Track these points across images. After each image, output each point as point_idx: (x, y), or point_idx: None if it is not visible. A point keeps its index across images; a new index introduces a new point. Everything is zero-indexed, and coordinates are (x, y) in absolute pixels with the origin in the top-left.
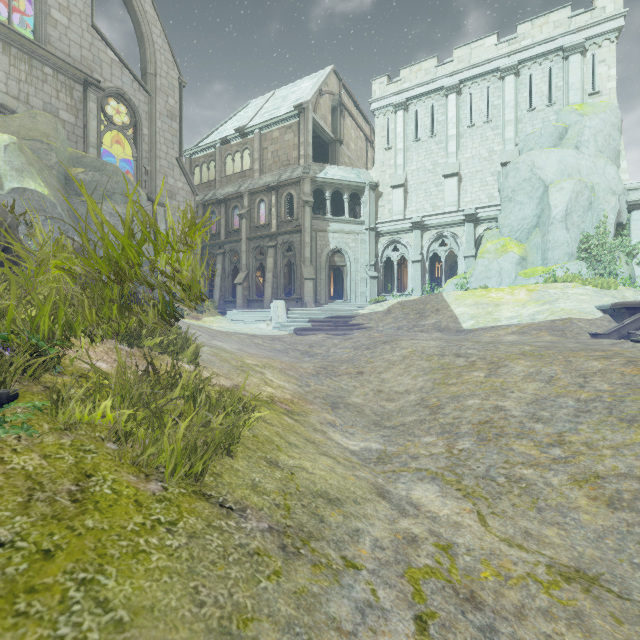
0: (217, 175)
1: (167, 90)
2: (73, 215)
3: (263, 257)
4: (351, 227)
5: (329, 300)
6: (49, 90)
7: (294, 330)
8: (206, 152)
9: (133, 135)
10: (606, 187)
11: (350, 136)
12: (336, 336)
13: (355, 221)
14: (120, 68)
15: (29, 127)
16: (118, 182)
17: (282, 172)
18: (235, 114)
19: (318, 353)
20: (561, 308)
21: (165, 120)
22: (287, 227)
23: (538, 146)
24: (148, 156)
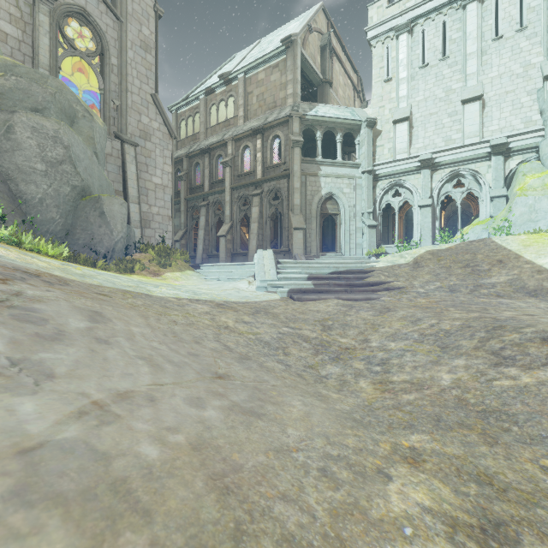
0: (202, 127)
1: (140, 18)
2: None
3: (247, 207)
4: (345, 171)
5: (320, 253)
6: None
7: (288, 292)
8: (191, 105)
9: (100, 64)
10: None
11: (338, 82)
12: (356, 303)
13: (349, 164)
14: None
15: None
16: (54, 94)
17: (268, 115)
18: (221, 68)
19: (347, 347)
20: None
21: (138, 51)
22: (273, 173)
23: None
24: (118, 90)
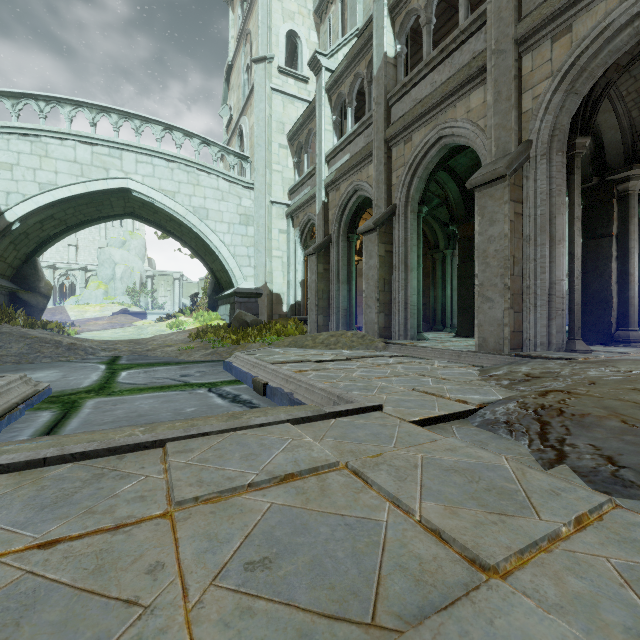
0: None
1: None
2: None
3: None
4: None
5: None
6: None
7: None
8: None
9: None
10: (138, 269)
11: None
12: None
13: None
14: None
15: None
16: None
17: None
18: None
19: None
20: (105, 313)
21: None
22: None
23: (114, 245)
24: None
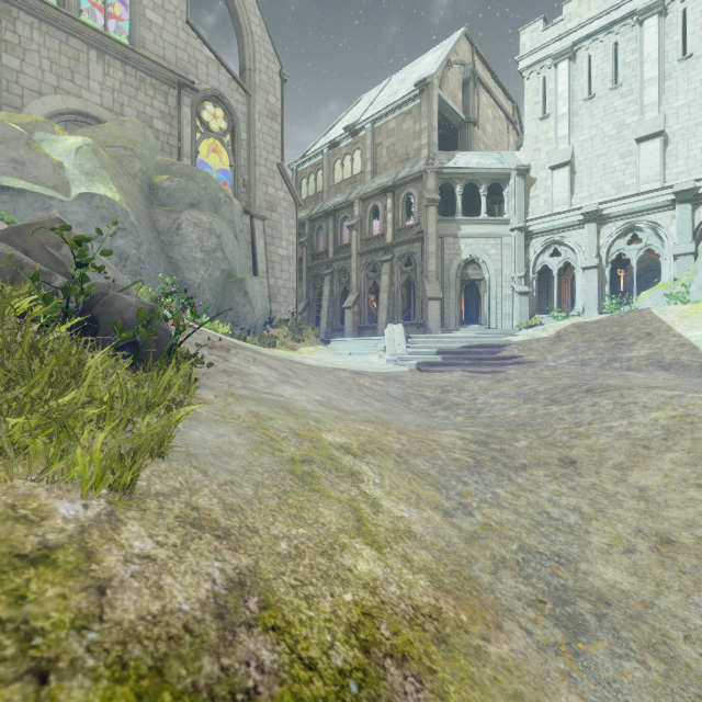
0: (325, 185)
1: (267, 86)
2: (153, 227)
3: (376, 275)
4: (490, 229)
5: (460, 325)
6: (143, 98)
7: (417, 365)
8: (313, 161)
9: (231, 142)
10: None
11: (486, 117)
12: (481, 374)
13: (496, 220)
14: (216, 67)
15: (117, 135)
16: (206, 188)
17: (399, 169)
18: (345, 114)
19: (458, 403)
20: None
21: (265, 121)
22: (406, 235)
23: None
24: (246, 164)
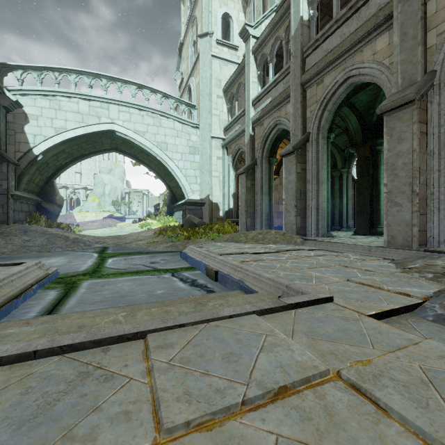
0: None
1: None
2: None
3: None
4: None
5: None
6: None
7: None
8: None
9: None
10: (120, 188)
11: None
12: None
13: None
14: None
15: None
16: None
17: None
18: None
19: None
20: (98, 218)
21: None
22: None
23: (104, 172)
24: None
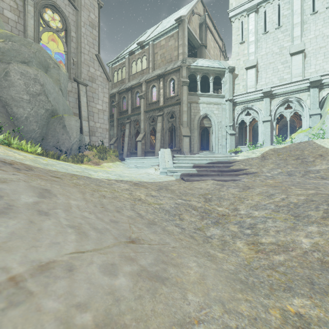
0: (127, 75)
1: (89, 8)
2: None
3: (154, 123)
4: (215, 100)
5: (199, 151)
6: None
7: (181, 175)
8: (120, 62)
9: (64, 36)
10: None
11: (210, 45)
12: (226, 182)
13: (218, 95)
14: None
15: None
16: (35, 52)
17: (167, 66)
18: (138, 39)
19: (223, 214)
20: None
21: (88, 28)
22: (170, 102)
23: None
24: (75, 52)
